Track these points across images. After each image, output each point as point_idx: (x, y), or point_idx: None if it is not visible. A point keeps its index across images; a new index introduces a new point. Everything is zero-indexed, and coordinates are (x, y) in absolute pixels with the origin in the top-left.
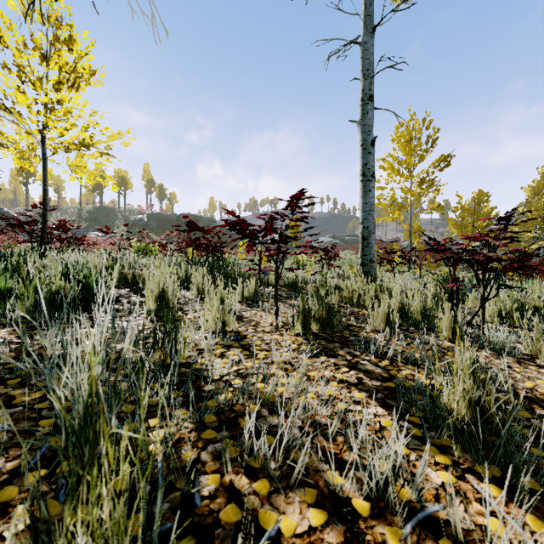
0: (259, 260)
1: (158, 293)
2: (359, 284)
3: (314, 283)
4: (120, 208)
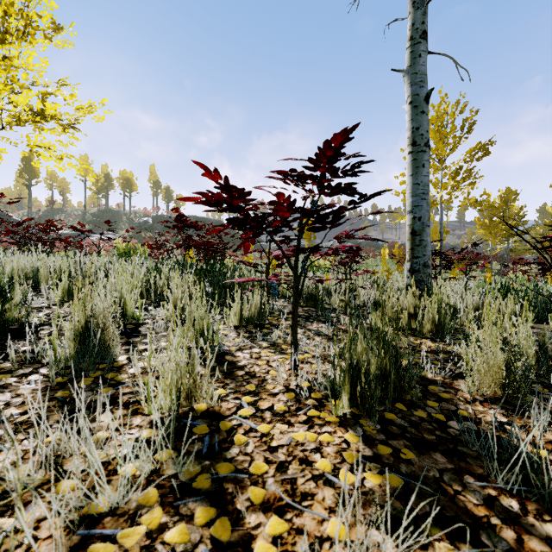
0: (267, 264)
1: (82, 325)
2: (410, 298)
3: (340, 295)
4: (125, 211)
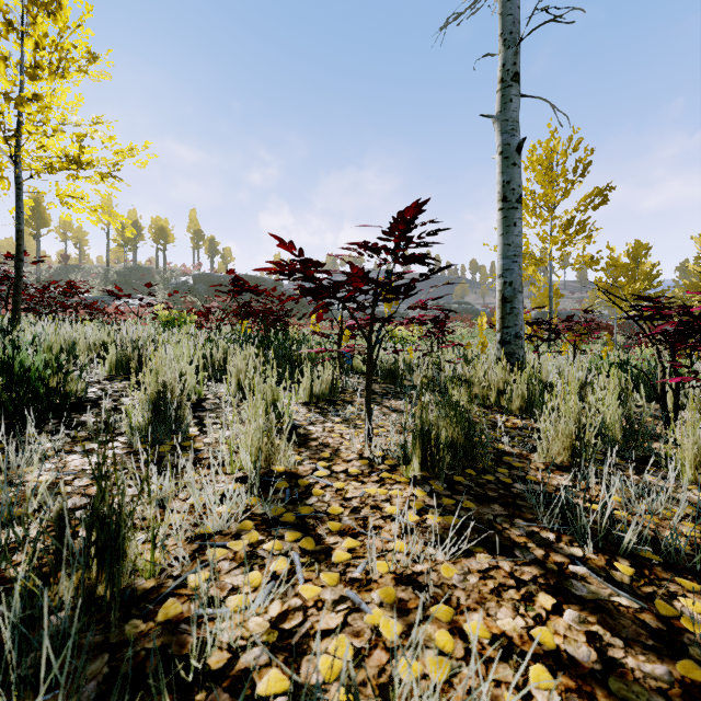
0: (339, 335)
1: (154, 395)
2: (499, 373)
3: (423, 370)
4: (158, 268)
